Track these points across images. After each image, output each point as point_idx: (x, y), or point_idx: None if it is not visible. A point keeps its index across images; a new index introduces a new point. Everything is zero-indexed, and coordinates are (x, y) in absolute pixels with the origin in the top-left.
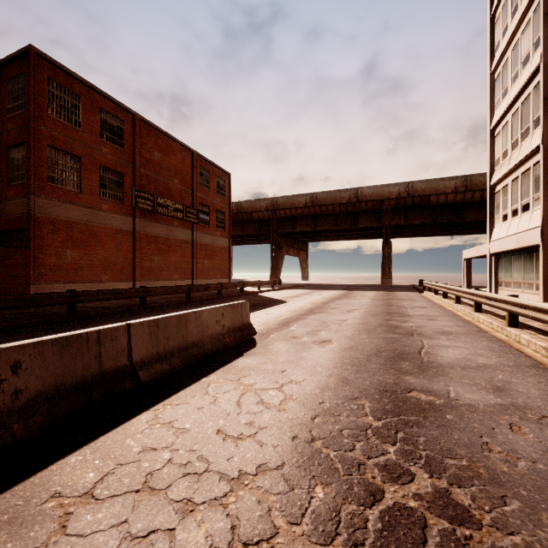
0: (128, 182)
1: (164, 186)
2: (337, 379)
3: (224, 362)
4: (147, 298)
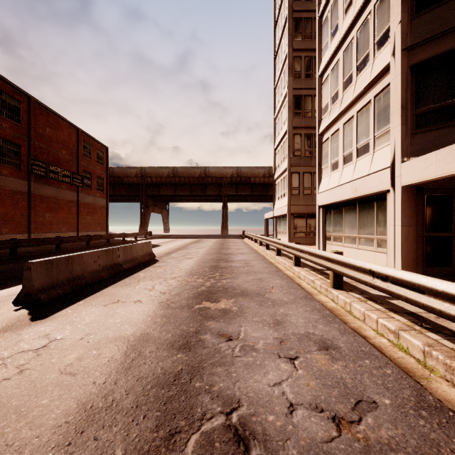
0: (24, 152)
1: (54, 156)
2: (197, 265)
3: (149, 265)
4: (50, 246)
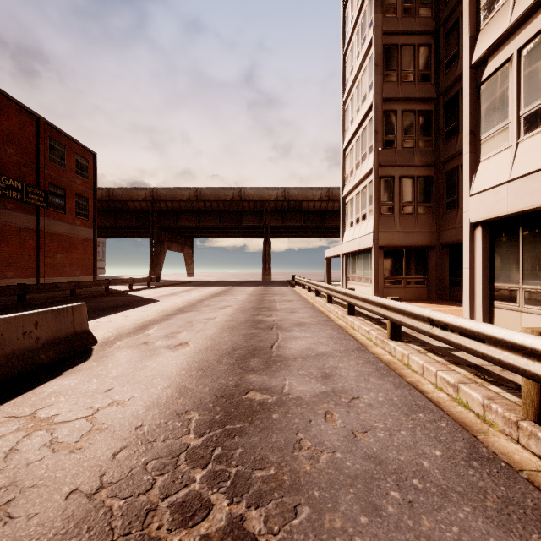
0: None
1: None
2: (174, 390)
3: (25, 389)
4: None
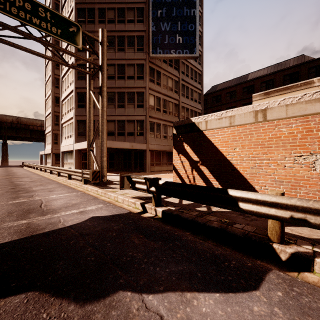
0: None
1: None
2: None
3: None
4: None
